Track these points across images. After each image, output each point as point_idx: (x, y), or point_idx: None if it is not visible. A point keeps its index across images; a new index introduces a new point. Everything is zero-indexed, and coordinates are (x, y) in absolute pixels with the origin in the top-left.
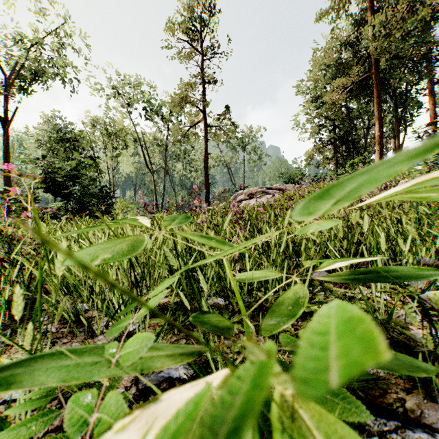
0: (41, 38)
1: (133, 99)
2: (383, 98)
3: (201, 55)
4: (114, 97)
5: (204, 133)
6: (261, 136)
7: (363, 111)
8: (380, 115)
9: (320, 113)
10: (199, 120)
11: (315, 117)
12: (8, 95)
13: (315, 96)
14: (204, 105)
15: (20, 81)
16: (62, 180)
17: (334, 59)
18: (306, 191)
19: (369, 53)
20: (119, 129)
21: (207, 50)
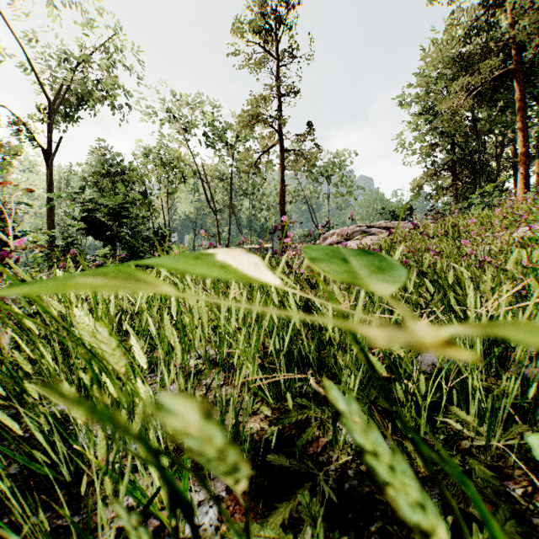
0: (87, 55)
1: (192, 123)
2: (527, 101)
3: (276, 60)
4: (170, 121)
5: (280, 159)
6: (351, 163)
7: (497, 121)
8: (524, 124)
9: (433, 128)
10: (273, 143)
11: (425, 134)
12: (51, 124)
13: (426, 106)
14: (279, 124)
15: (65, 108)
16: (106, 220)
17: (454, 53)
18: (431, 228)
19: (507, 41)
20: (175, 158)
21: (283, 54)
